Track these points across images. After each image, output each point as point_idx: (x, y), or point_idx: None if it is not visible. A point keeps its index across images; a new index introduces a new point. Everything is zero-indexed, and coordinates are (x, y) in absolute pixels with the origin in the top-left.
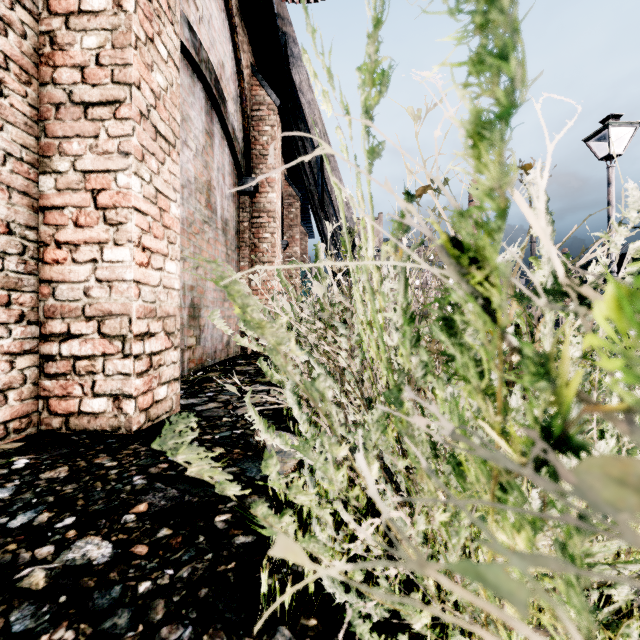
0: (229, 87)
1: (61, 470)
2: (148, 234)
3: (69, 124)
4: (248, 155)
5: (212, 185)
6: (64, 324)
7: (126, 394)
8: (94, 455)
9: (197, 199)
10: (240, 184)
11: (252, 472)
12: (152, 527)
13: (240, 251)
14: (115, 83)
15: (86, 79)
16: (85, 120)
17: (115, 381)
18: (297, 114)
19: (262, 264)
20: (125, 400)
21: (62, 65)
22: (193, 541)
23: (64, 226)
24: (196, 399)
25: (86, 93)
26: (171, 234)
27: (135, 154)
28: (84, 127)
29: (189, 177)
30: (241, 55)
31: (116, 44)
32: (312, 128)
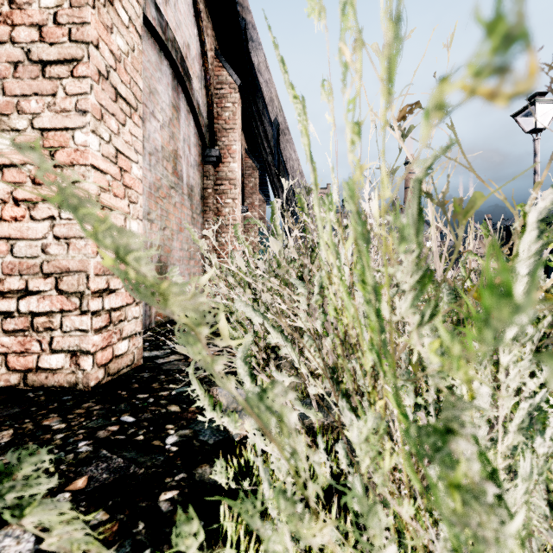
0: (194, 66)
1: (4, 434)
2: (107, 192)
3: (27, 82)
4: (212, 129)
5: (178, 154)
6: (22, 281)
7: (83, 350)
8: (44, 415)
9: (164, 166)
10: (204, 155)
11: (205, 435)
12: (87, 510)
13: (204, 215)
14: (73, 41)
15: (44, 38)
16: (43, 78)
17: (73, 337)
18: (256, 93)
19: (224, 226)
20: (82, 356)
21: (20, 24)
22: (130, 530)
23: (22, 183)
24: (159, 351)
25: (44, 51)
26: (132, 194)
27: (93, 112)
28: (42, 85)
29: (156, 146)
30: (205, 38)
31: (74, 3)
32: (269, 105)
